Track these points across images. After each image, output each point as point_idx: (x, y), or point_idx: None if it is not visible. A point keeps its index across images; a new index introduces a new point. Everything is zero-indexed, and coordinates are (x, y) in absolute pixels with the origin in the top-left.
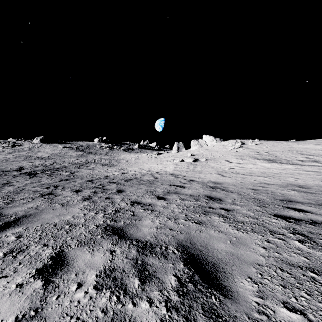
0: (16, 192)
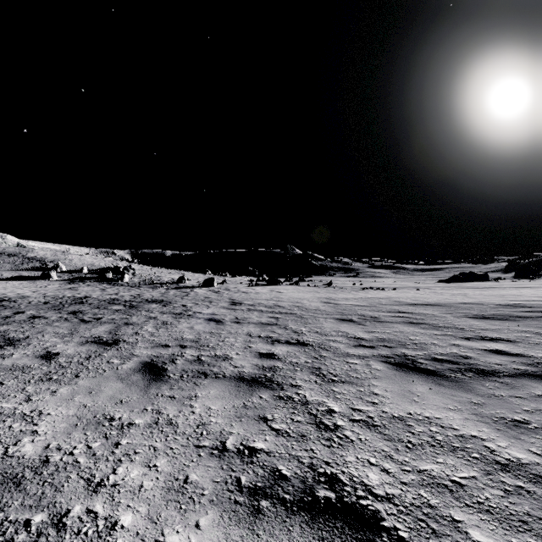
0: (119, 312)
